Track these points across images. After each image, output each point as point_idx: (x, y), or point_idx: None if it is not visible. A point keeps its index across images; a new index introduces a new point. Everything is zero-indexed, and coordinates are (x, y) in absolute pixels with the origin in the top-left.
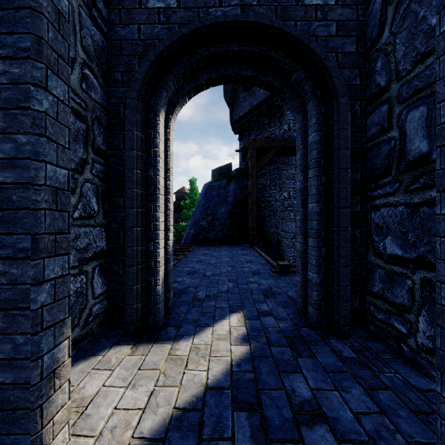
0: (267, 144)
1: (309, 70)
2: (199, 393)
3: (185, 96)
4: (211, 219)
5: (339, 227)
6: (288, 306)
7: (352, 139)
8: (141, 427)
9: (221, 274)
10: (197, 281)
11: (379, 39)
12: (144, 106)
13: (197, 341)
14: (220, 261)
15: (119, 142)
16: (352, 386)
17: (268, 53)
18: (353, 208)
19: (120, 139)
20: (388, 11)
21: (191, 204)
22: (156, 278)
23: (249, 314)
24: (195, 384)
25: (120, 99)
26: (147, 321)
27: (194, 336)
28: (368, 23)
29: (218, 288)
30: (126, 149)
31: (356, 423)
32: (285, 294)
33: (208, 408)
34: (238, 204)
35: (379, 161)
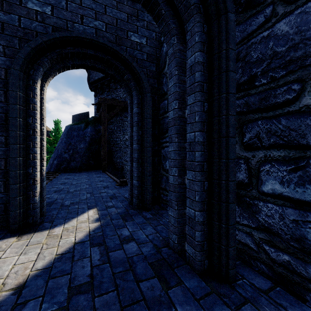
0: (114, 103)
1: (133, 75)
2: (71, 246)
3: (56, 71)
4: (72, 152)
5: (147, 157)
6: (123, 202)
7: (154, 113)
8: (36, 267)
9: (81, 190)
10: (63, 195)
11: (164, 69)
12: (25, 75)
13: (66, 226)
14: (80, 182)
15: (1, 96)
16: (148, 227)
17: (111, 61)
18: (154, 148)
19: (2, 94)
20: (167, 58)
21: (53, 140)
22: (34, 191)
23: (100, 208)
24: (67, 244)
25: (2, 65)
26: (26, 221)
27: (64, 224)
28: (160, 59)
29: (80, 198)
30: (10, 103)
31: (146, 238)
32: (123, 196)
33: (77, 250)
34: (93, 142)
35: (164, 126)
